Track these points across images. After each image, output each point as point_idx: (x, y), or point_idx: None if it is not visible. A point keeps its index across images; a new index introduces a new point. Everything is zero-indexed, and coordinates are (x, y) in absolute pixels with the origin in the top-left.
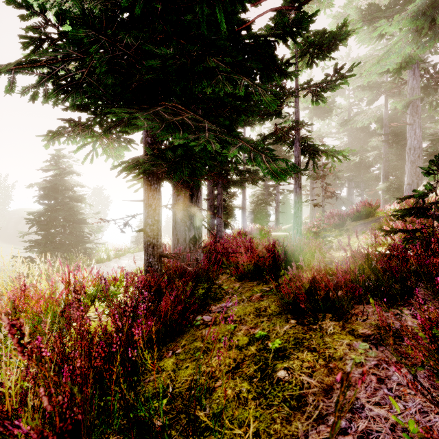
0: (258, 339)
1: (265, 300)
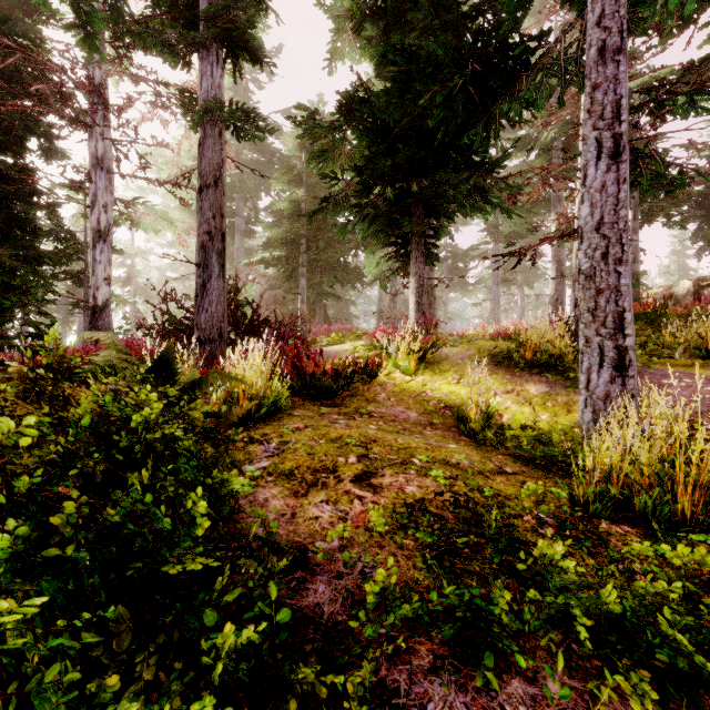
0: None
1: None
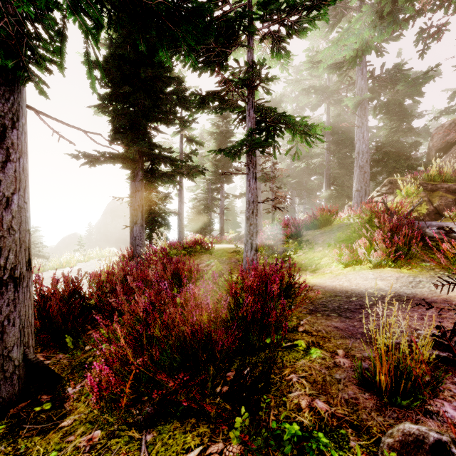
0: None
1: None
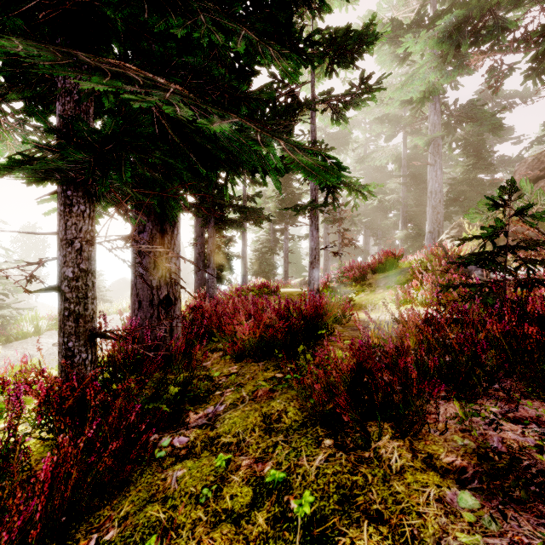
0: (271, 492)
1: (277, 399)
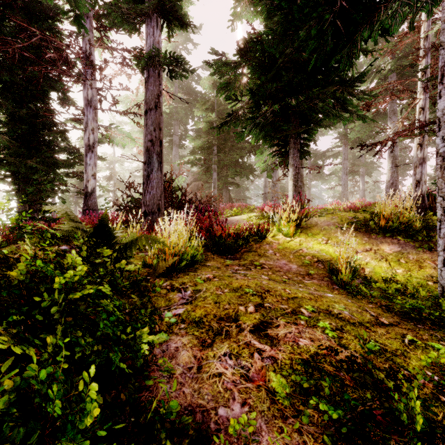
0: None
1: None
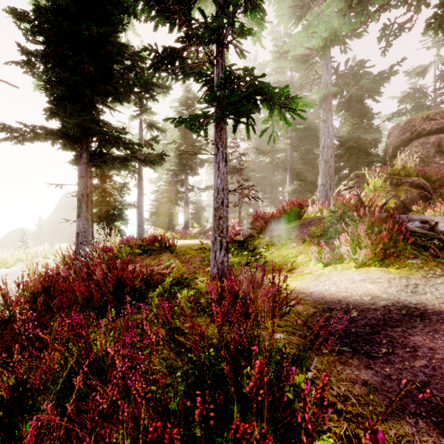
0: None
1: None
